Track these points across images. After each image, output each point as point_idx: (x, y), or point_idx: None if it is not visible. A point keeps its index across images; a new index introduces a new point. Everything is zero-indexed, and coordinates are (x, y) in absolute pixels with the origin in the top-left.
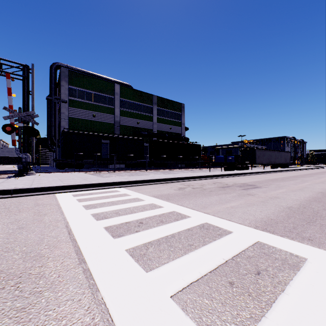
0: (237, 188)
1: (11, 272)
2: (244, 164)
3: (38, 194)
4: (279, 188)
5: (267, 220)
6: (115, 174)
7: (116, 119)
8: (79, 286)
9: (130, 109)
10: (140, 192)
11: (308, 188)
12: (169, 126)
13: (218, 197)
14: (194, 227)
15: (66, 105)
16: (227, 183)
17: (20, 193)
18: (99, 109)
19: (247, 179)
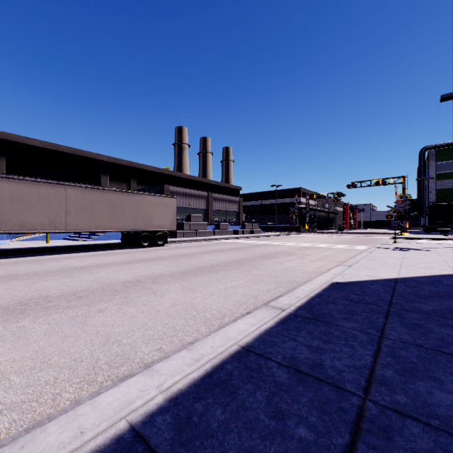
0: None
1: None
2: None
3: (411, 239)
4: None
5: None
6: None
7: None
8: None
9: None
10: None
11: None
12: None
13: None
14: None
15: (433, 180)
16: None
17: (405, 239)
18: None
19: None
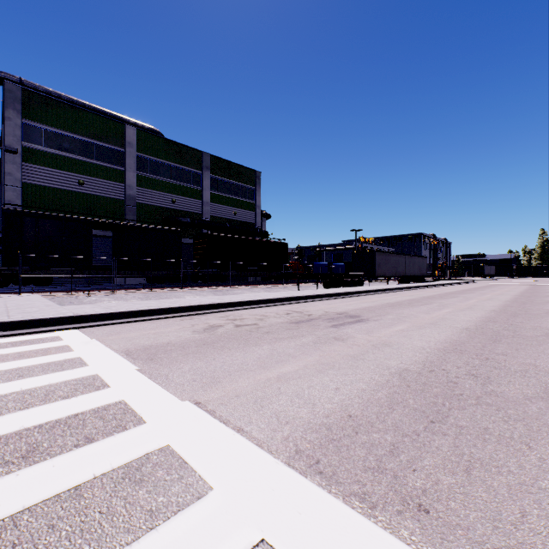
0: (323, 323)
1: None
2: (356, 276)
3: None
4: (398, 321)
5: (338, 421)
6: (110, 298)
7: (130, 192)
8: None
9: (158, 175)
10: (109, 340)
11: (447, 321)
12: (234, 210)
13: (270, 349)
14: (105, 475)
15: (17, 159)
16: (313, 312)
17: None
18: (93, 170)
19: (352, 303)
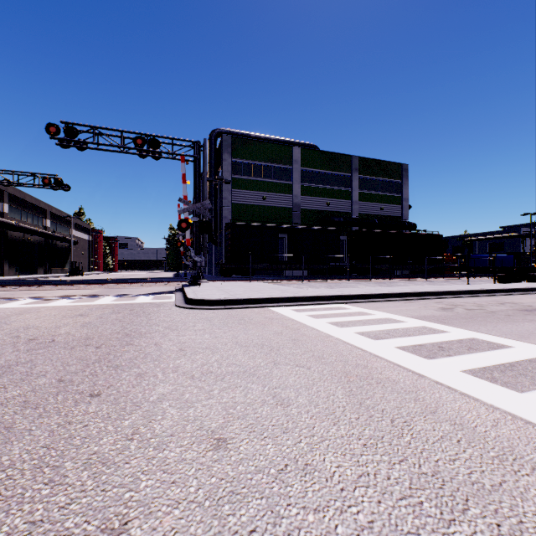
0: None
1: (357, 374)
2: None
3: (251, 307)
4: None
5: None
6: (306, 286)
7: (295, 201)
8: (449, 392)
9: (316, 183)
10: (383, 311)
11: None
12: (380, 205)
13: (535, 325)
14: (535, 359)
15: (229, 187)
16: (528, 304)
17: (230, 304)
18: (271, 187)
19: None
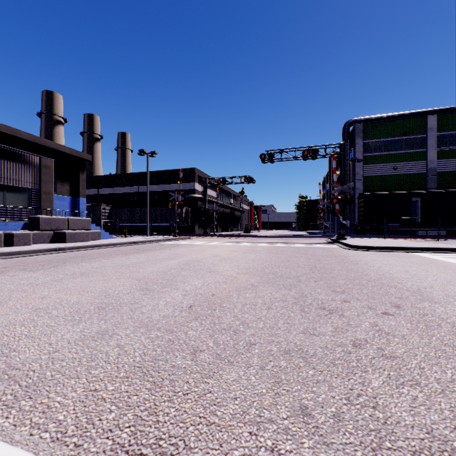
0: None
1: None
2: None
3: (395, 252)
4: None
5: None
6: (442, 243)
7: (430, 166)
8: None
9: None
10: None
11: None
12: None
13: None
14: None
15: (360, 164)
16: None
17: (380, 249)
18: (402, 158)
19: None
